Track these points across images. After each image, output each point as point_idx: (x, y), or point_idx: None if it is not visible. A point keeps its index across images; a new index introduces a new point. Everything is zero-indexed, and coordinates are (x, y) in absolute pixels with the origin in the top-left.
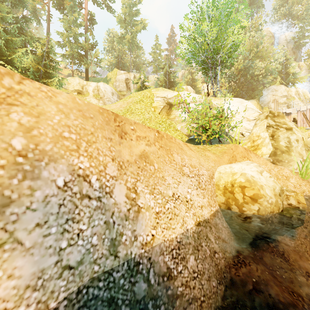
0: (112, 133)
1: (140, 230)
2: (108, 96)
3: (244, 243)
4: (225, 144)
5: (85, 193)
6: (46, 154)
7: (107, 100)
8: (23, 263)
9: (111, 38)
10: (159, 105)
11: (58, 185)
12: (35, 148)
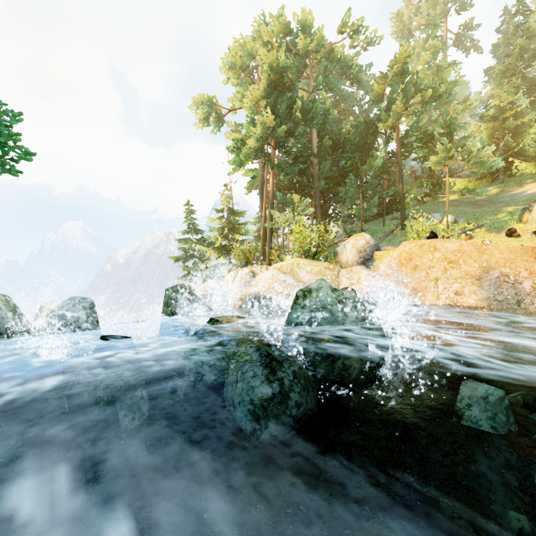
0: (528, 258)
1: None
2: None
3: None
4: None
5: (506, 281)
6: (492, 267)
7: None
8: (484, 293)
9: None
10: None
11: (495, 276)
12: (488, 266)
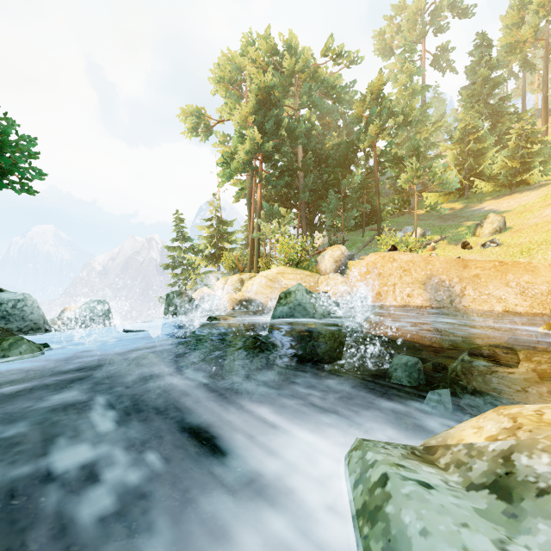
0: (459, 267)
1: (463, 301)
2: None
3: None
4: None
5: (443, 285)
6: (433, 275)
7: None
8: (427, 295)
9: None
10: None
11: (435, 282)
12: (431, 274)
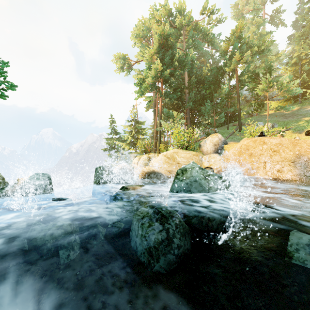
0: None
1: None
2: None
3: None
4: None
5: None
6: (302, 154)
7: None
8: (297, 171)
9: None
10: None
11: (304, 160)
12: (300, 153)
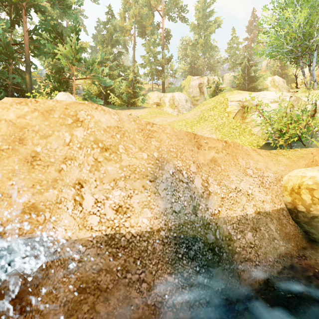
0: (192, 147)
1: (210, 206)
2: (182, 104)
3: (316, 244)
4: (305, 148)
5: (181, 179)
6: (165, 159)
7: (181, 108)
8: (160, 202)
9: (184, 46)
10: (233, 110)
11: (170, 173)
12: (161, 157)
